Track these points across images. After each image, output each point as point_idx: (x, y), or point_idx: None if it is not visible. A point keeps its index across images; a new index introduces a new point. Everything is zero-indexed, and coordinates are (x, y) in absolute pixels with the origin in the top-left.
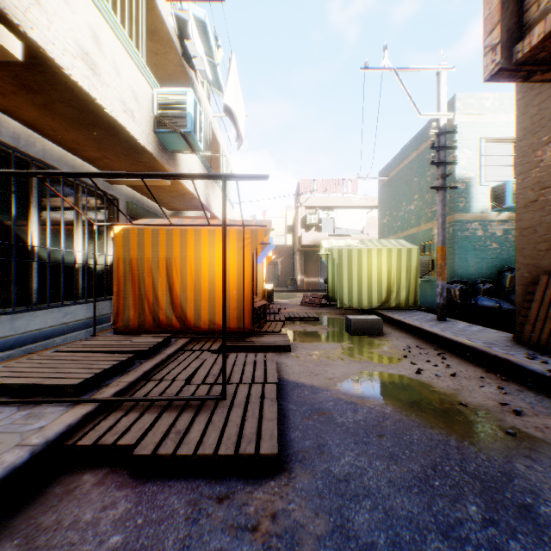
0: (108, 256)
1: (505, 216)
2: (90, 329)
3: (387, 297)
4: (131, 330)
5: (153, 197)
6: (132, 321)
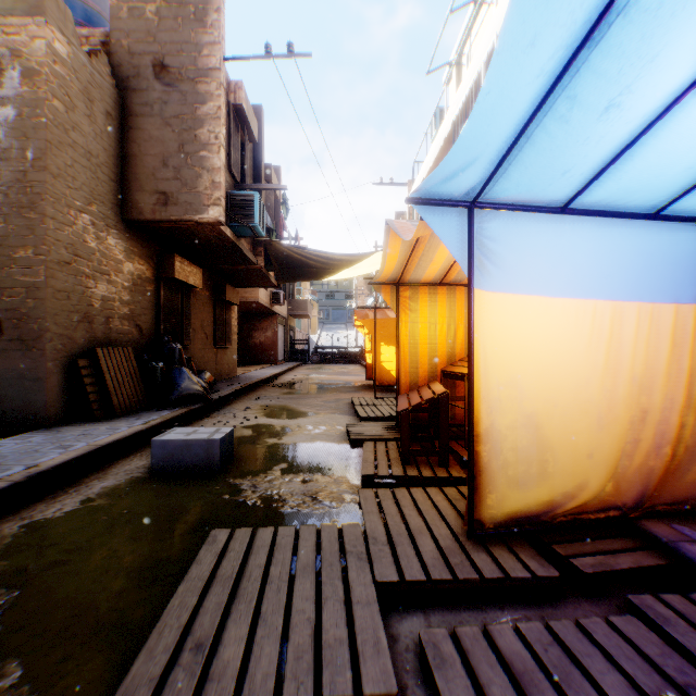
0: None
1: None
2: None
3: None
4: None
5: None
6: None
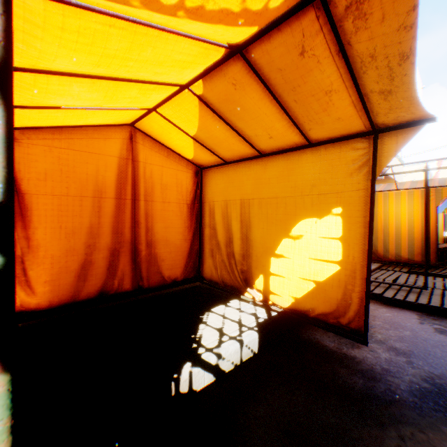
0: None
1: None
2: None
3: None
4: None
5: None
6: None
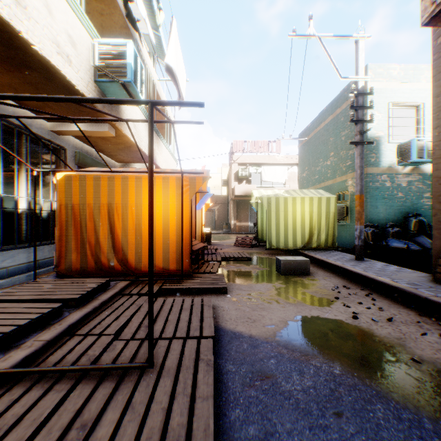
0: (55, 203)
1: (409, 170)
2: (34, 272)
3: (309, 239)
4: (73, 272)
5: (89, 141)
6: (74, 264)
